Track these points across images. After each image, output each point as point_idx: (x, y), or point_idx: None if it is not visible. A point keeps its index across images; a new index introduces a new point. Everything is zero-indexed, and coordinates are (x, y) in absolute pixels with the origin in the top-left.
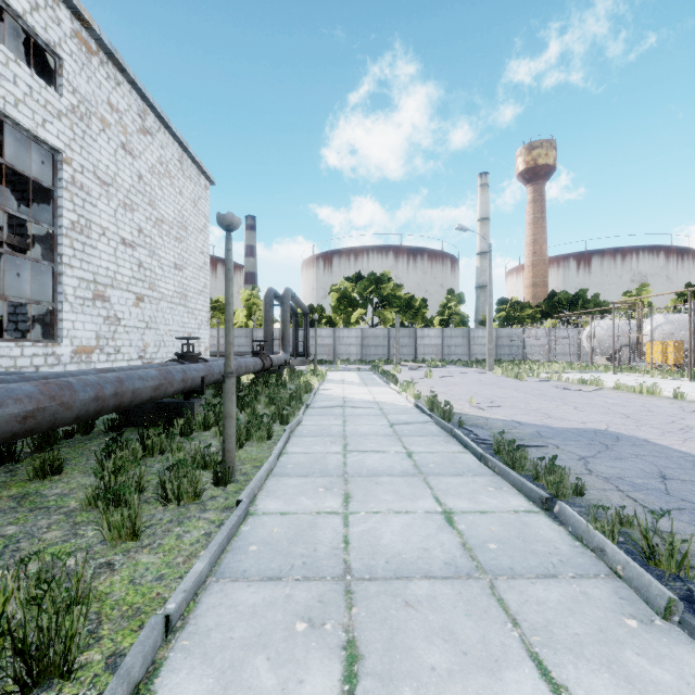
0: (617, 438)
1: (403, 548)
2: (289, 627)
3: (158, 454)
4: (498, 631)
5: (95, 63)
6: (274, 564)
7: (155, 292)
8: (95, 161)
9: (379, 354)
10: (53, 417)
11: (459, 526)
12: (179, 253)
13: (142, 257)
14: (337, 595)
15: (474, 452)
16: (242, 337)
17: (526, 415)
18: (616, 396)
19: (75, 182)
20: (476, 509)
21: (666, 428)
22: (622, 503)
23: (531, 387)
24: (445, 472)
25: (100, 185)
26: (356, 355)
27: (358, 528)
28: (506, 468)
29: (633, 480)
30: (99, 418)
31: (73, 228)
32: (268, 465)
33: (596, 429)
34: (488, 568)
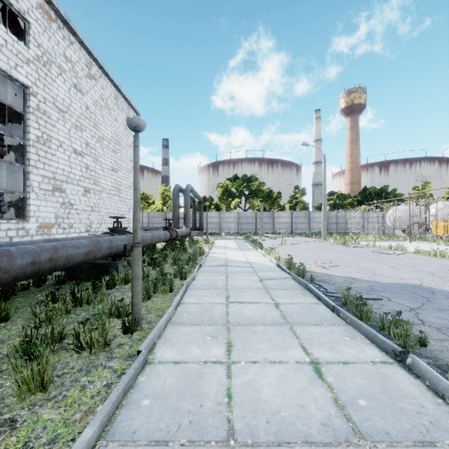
0: (432, 291)
1: (281, 405)
2: None
3: (85, 304)
4: None
5: (54, 27)
6: (162, 423)
7: (98, 186)
8: (54, 95)
9: (249, 229)
10: None
11: (328, 378)
12: (115, 160)
13: (89, 163)
14: None
15: (326, 304)
16: (159, 217)
17: (357, 272)
18: (418, 258)
19: (39, 109)
20: (338, 360)
21: None
22: None
23: (355, 251)
24: (307, 322)
25: (58, 112)
26: (234, 229)
27: (240, 379)
28: (357, 320)
29: None
30: (53, 274)
31: (38, 141)
32: (167, 315)
33: (413, 284)
34: (364, 432)
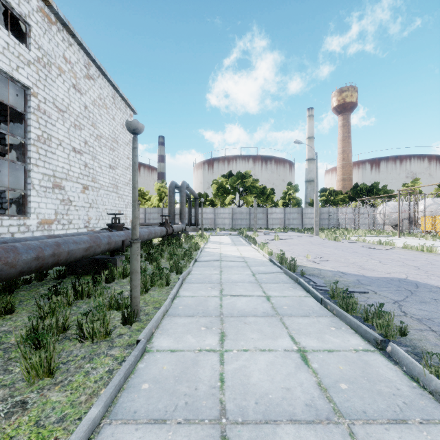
0: (416, 285)
1: (269, 388)
2: None
3: (86, 297)
4: None
5: (54, 30)
6: (160, 404)
7: (96, 183)
8: (54, 95)
9: (243, 224)
10: None
11: (313, 364)
12: (112, 158)
13: (87, 160)
14: None
15: (315, 296)
16: (155, 213)
17: (346, 267)
18: (405, 253)
19: (40, 109)
20: (324, 348)
21: None
22: (439, 343)
23: (346, 246)
24: (296, 314)
25: (58, 111)
26: (229, 225)
27: (232, 366)
28: (343, 312)
29: None
30: (53, 268)
31: (38, 140)
32: (164, 308)
33: (399, 278)
34: (344, 411)
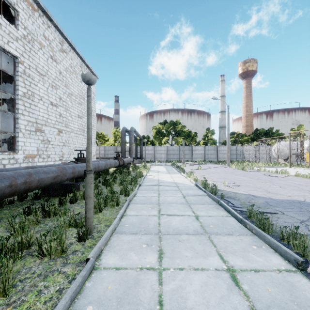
0: None
1: None
2: None
3: (53, 215)
4: None
5: (36, 15)
6: None
7: (68, 128)
8: (36, 63)
9: (175, 158)
10: None
11: (243, 286)
12: (80, 110)
13: (61, 111)
14: None
15: (235, 216)
16: (112, 150)
17: (255, 191)
18: (298, 180)
19: (25, 73)
20: (250, 267)
21: None
22: None
23: (251, 174)
24: (221, 232)
25: (39, 75)
26: (164, 158)
27: (169, 286)
28: (261, 232)
29: None
30: (33, 191)
31: (24, 96)
32: (113, 226)
33: (299, 200)
34: None
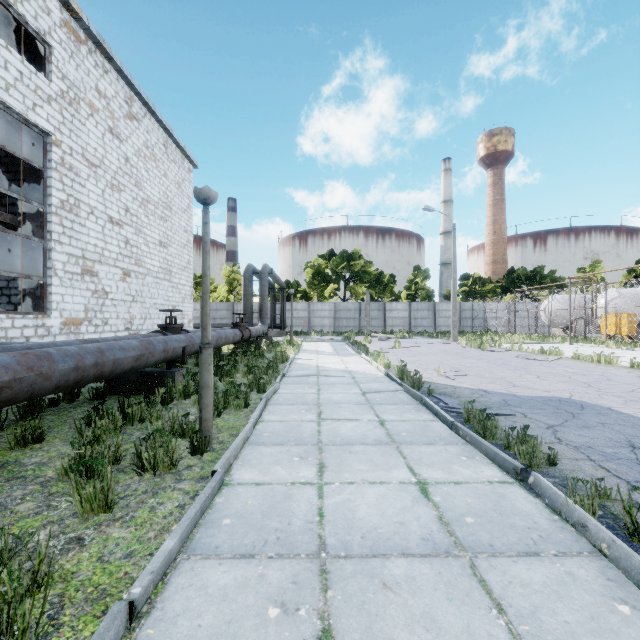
0: (581, 406)
1: (379, 522)
2: (261, 612)
3: (138, 422)
4: (483, 618)
5: (83, 51)
6: (247, 539)
7: (141, 268)
8: (83, 144)
9: (351, 326)
10: (31, 387)
11: (435, 497)
12: (164, 231)
13: (129, 235)
14: (311, 575)
15: (444, 420)
16: (224, 310)
17: (491, 384)
18: (575, 366)
19: (64, 164)
20: (450, 480)
21: (627, 396)
22: (596, 473)
23: (494, 356)
24: (418, 441)
25: (88, 166)
26: (329, 327)
27: (333, 500)
28: (478, 437)
29: (603, 449)
30: (85, 386)
31: (62, 207)
32: (244, 434)
33: (560, 397)
34: (466, 544)
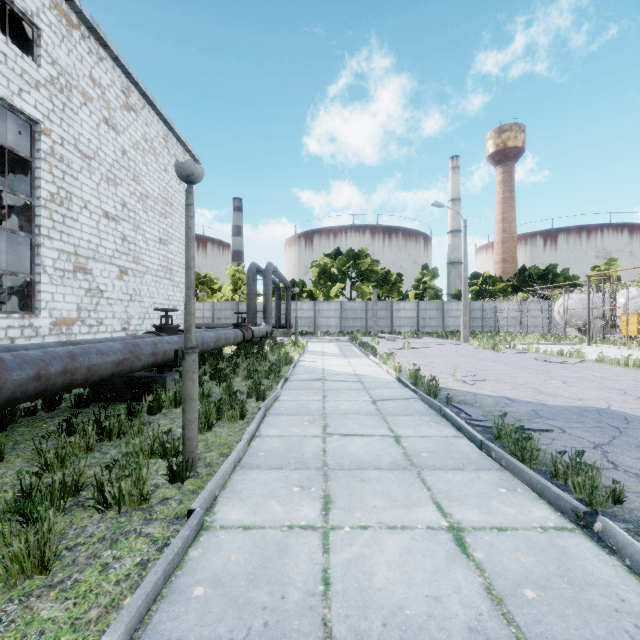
0: (625, 419)
1: (405, 596)
2: None
3: (117, 437)
4: None
5: (75, 36)
6: (222, 625)
7: (140, 266)
8: (75, 134)
9: (357, 326)
10: None
11: (476, 553)
12: (164, 228)
13: (126, 231)
14: None
15: (470, 437)
16: (228, 310)
17: (515, 390)
18: (602, 369)
19: (54, 154)
20: (491, 524)
21: None
22: None
23: (511, 359)
24: (442, 465)
25: (81, 158)
26: (335, 327)
27: (342, 555)
28: (517, 463)
29: None
30: (72, 392)
31: (52, 200)
32: (235, 455)
33: (597, 408)
34: None
